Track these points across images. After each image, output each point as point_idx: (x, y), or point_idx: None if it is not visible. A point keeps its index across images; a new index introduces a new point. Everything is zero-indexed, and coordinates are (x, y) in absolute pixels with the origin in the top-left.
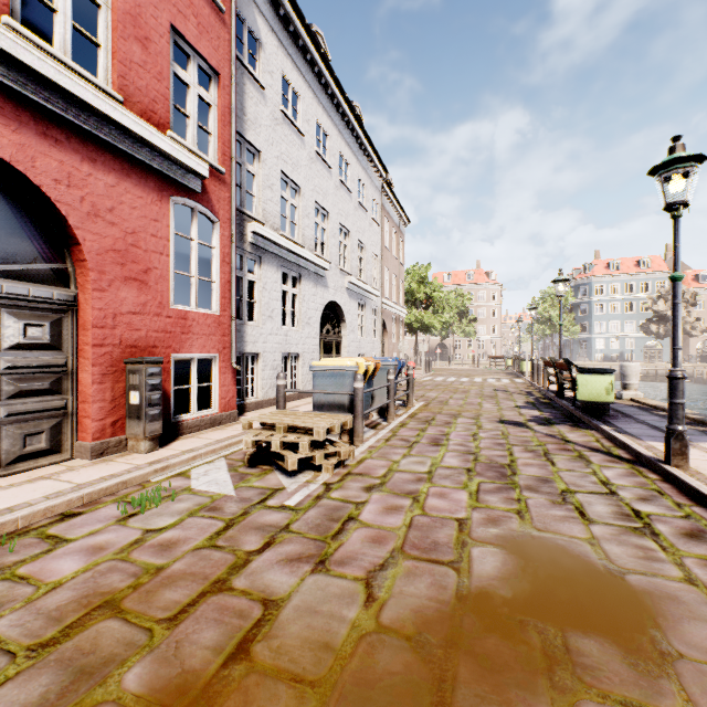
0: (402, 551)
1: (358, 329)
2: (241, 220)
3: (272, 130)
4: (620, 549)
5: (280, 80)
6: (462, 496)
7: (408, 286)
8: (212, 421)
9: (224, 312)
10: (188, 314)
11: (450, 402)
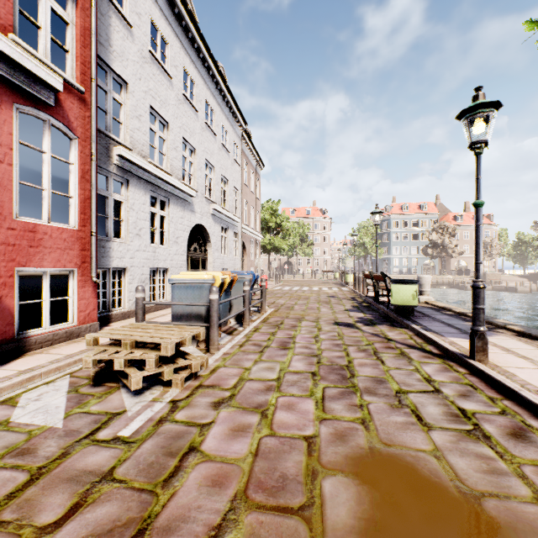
0: (246, 497)
1: (222, 249)
2: (106, 143)
3: (140, 67)
4: (464, 462)
5: (148, 23)
6: (309, 406)
7: (263, 217)
8: (68, 334)
9: (84, 227)
10: (38, 227)
11: (295, 307)
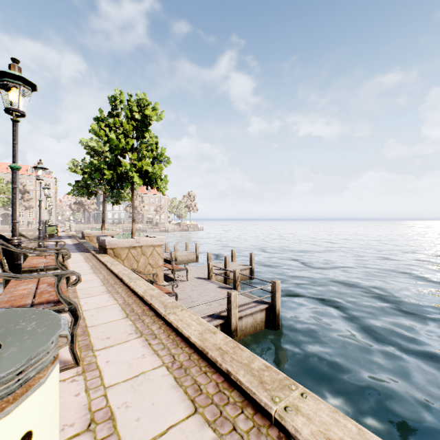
0: None
1: None
2: None
3: None
4: None
5: None
6: None
7: None
8: None
9: None
10: None
11: None
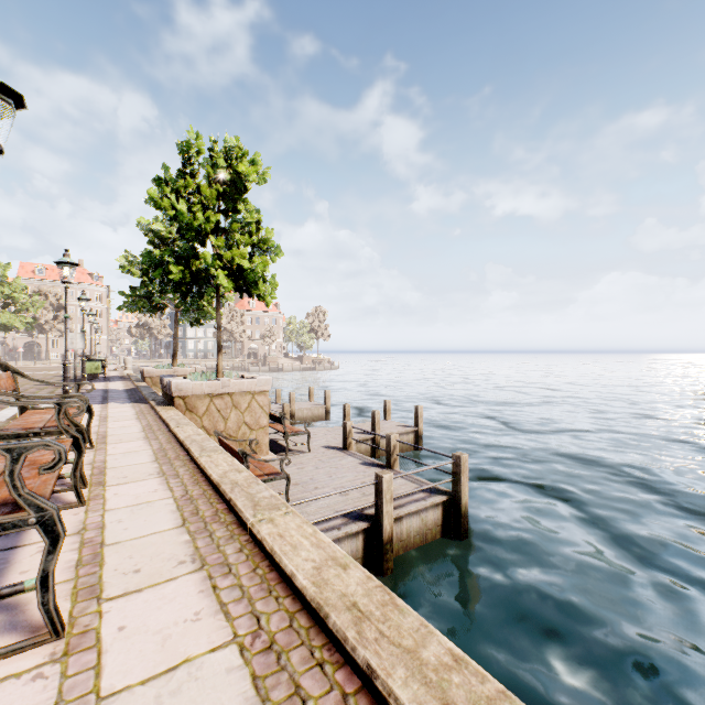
0: None
1: None
2: None
3: None
4: None
5: None
6: None
7: None
8: None
9: None
10: None
11: None
